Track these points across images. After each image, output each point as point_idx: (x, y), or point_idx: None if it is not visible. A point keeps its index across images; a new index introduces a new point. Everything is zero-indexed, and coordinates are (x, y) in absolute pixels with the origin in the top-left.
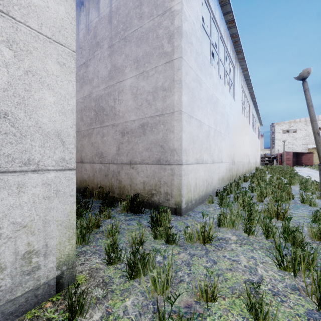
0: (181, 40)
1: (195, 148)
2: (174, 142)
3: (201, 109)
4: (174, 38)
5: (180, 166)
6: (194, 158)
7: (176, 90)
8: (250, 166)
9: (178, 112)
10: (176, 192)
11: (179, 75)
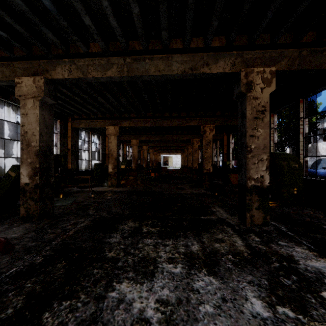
0: (2, 136)
1: (11, 162)
2: (0, 161)
3: (16, 150)
4: (0, 134)
5: (2, 167)
6: (10, 165)
7: (1, 148)
8: (85, 167)
9: (1, 153)
10: (1, 174)
11: (2, 144)
